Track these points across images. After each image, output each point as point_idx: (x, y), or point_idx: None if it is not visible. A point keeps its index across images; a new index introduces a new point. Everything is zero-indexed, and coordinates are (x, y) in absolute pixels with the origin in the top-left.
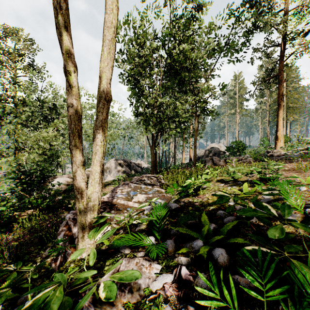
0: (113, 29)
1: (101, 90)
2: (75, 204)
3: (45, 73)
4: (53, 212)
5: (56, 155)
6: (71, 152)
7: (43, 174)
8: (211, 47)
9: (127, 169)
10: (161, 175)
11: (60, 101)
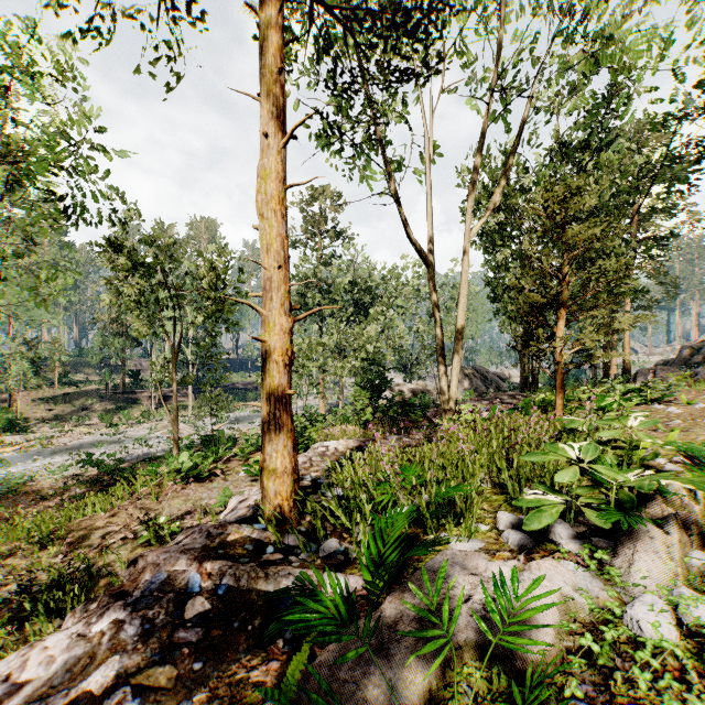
0: (465, 297)
1: (458, 333)
2: (414, 420)
3: (354, 238)
4: (396, 424)
5: (377, 360)
6: (439, 368)
7: (386, 383)
8: (626, 184)
9: (479, 385)
10: (534, 395)
11: (375, 278)
